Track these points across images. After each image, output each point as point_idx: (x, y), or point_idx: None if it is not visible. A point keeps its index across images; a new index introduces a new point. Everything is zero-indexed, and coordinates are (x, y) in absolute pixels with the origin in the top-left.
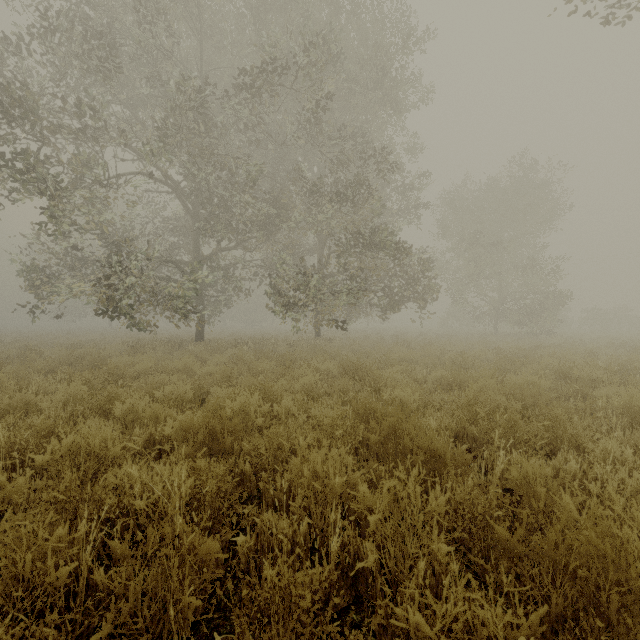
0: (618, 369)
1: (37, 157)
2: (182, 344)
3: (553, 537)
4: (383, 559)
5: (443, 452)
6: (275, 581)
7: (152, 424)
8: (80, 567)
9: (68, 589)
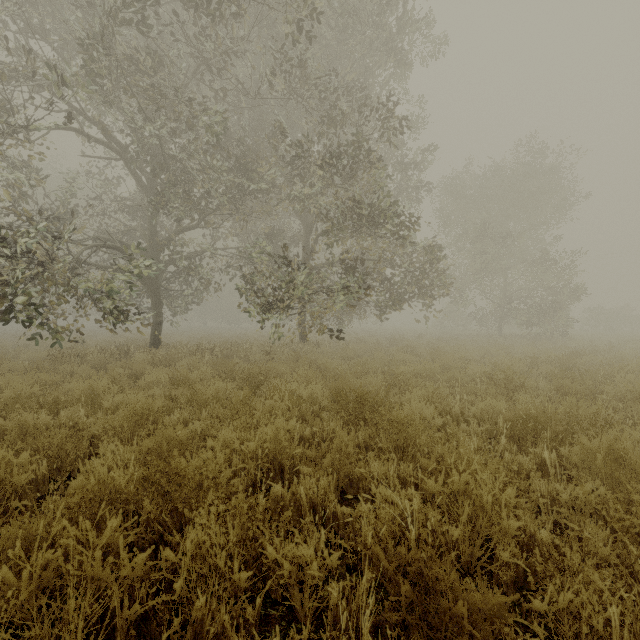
0: None
1: None
2: (129, 351)
3: None
4: None
5: None
6: None
7: None
8: None
9: None
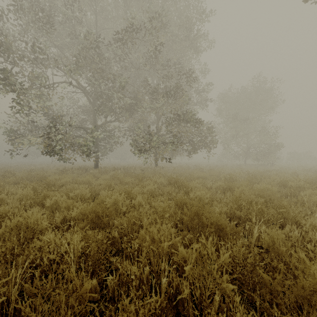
0: (312, 181)
1: (11, 73)
2: (87, 169)
3: (301, 282)
4: (193, 291)
5: (225, 226)
6: (124, 316)
7: (66, 210)
8: (10, 298)
9: (3, 311)
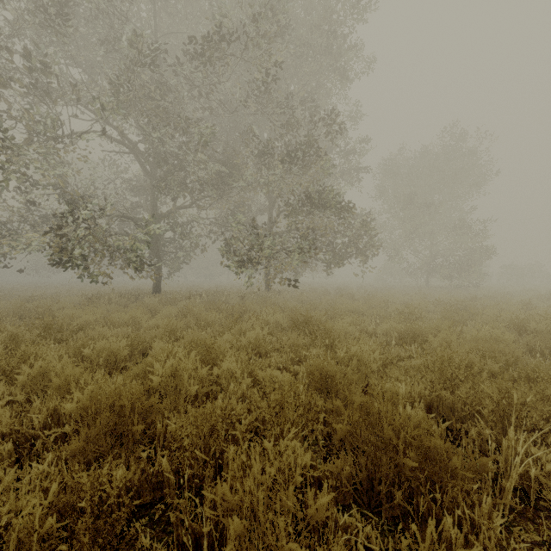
0: None
1: None
2: (139, 296)
3: None
4: None
5: (443, 452)
6: None
7: (62, 394)
8: None
9: None
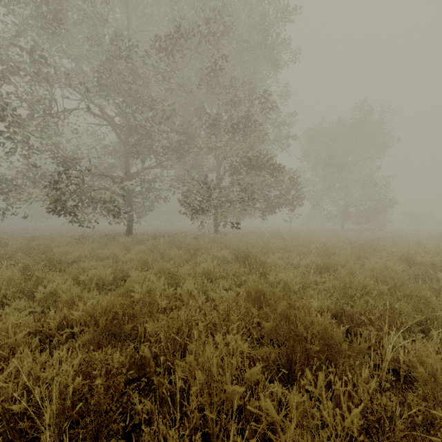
0: None
1: (0, 93)
2: (115, 237)
3: None
4: None
5: (337, 341)
6: None
7: (68, 306)
8: None
9: None
